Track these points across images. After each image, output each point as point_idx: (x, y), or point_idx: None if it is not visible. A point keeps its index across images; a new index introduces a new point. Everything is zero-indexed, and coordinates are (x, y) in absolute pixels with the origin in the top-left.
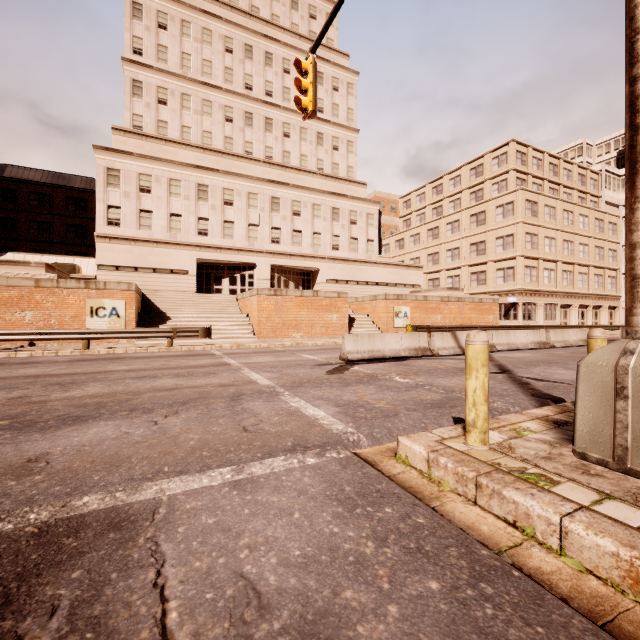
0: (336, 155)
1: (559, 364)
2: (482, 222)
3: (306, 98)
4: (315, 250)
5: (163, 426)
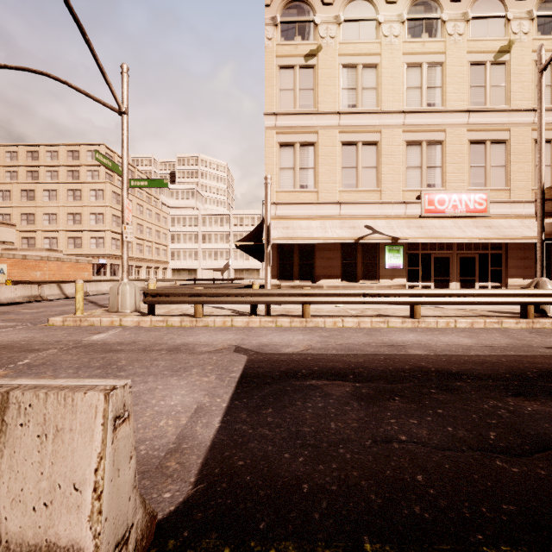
0: None
1: None
2: (79, 198)
3: None
4: None
5: None
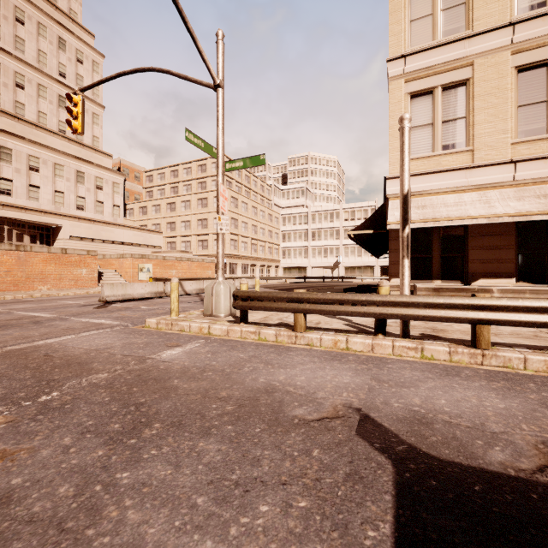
0: None
1: None
2: (205, 205)
3: (76, 122)
4: (57, 207)
5: (4, 334)
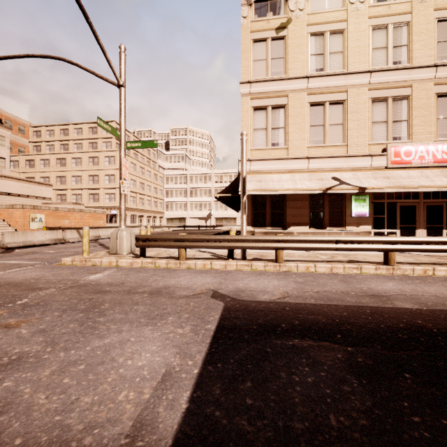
0: None
1: None
2: (97, 163)
3: None
4: None
5: None
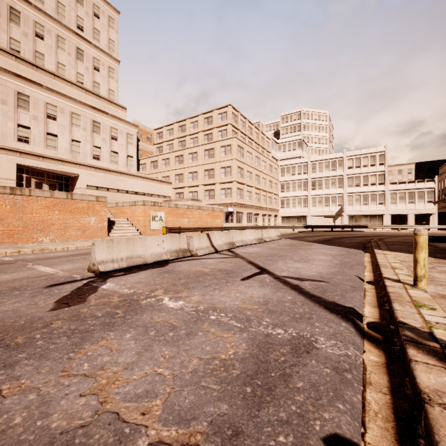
0: (97, 75)
1: (287, 257)
2: (212, 156)
3: None
4: (74, 156)
5: None
